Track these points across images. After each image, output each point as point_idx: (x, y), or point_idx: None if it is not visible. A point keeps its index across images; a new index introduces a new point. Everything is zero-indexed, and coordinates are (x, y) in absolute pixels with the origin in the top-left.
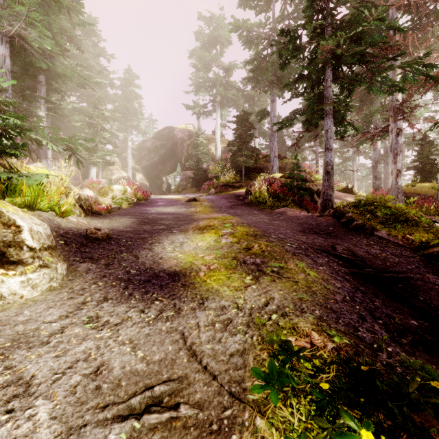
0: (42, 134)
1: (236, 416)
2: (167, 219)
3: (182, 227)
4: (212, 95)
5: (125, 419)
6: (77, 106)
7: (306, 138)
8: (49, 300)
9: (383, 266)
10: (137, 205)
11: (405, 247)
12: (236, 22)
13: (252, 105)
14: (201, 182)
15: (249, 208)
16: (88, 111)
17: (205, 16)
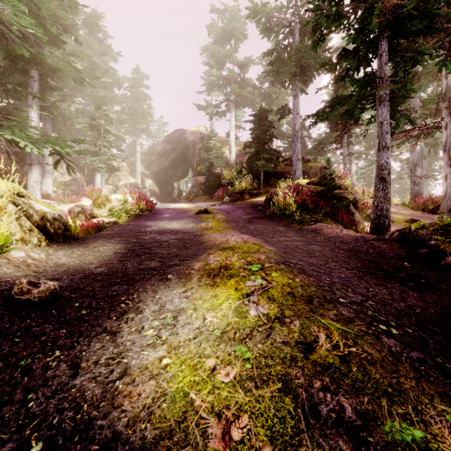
0: (20, 134)
1: None
2: (167, 243)
3: (184, 265)
4: (226, 94)
5: None
6: (79, 107)
7: (329, 139)
8: None
9: None
10: (139, 217)
11: None
12: (254, 6)
13: (270, 105)
14: (214, 188)
15: (272, 223)
16: (91, 112)
17: (218, 8)
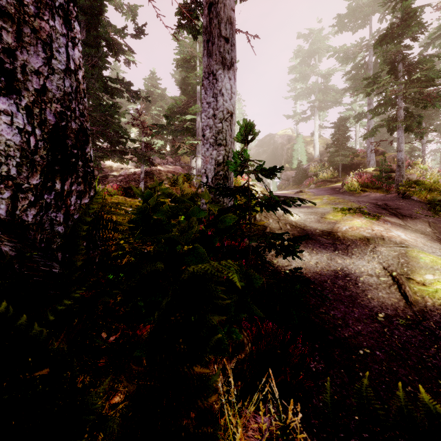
0: None
1: (327, 213)
2: None
3: None
4: (310, 102)
5: (308, 213)
6: None
7: None
8: (278, 208)
9: (395, 206)
10: None
11: (422, 202)
12: (334, 49)
13: (352, 103)
14: (302, 179)
15: (342, 195)
16: None
17: (304, 33)
